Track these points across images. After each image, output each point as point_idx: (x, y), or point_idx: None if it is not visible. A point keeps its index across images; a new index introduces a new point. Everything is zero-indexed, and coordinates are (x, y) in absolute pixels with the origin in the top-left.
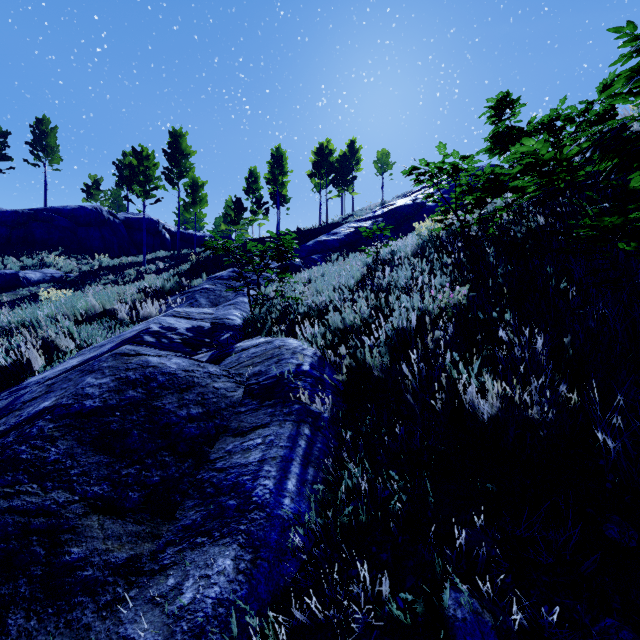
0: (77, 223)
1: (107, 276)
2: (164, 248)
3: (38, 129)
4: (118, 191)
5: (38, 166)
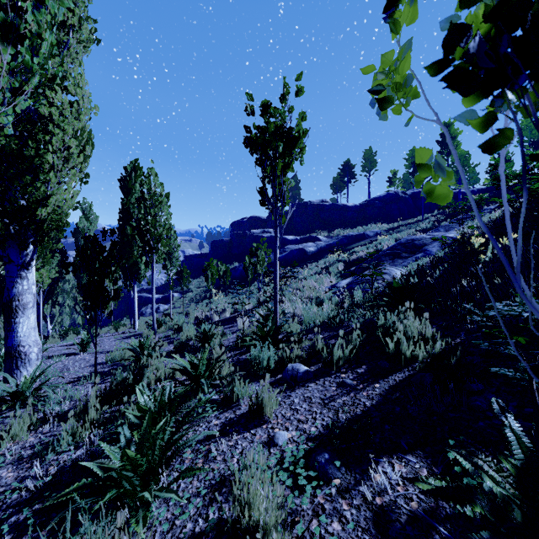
0: (385, 203)
1: (401, 229)
2: (437, 207)
3: (365, 155)
4: (407, 174)
5: (365, 175)
